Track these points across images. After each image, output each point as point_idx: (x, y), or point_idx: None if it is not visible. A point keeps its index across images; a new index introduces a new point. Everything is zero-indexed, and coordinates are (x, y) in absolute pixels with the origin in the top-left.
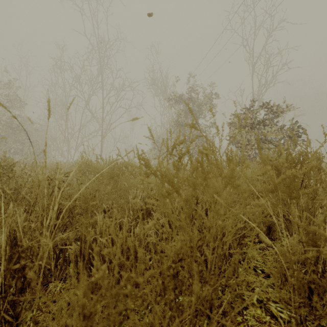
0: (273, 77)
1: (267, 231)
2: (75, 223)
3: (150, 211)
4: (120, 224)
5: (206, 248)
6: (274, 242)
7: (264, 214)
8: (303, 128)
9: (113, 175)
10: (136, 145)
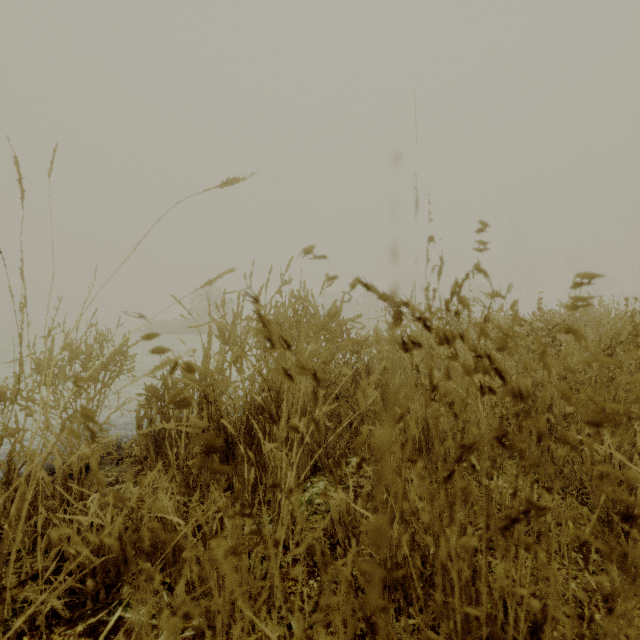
0: None
1: None
2: None
3: None
4: None
5: None
6: None
7: None
8: None
9: None
10: None
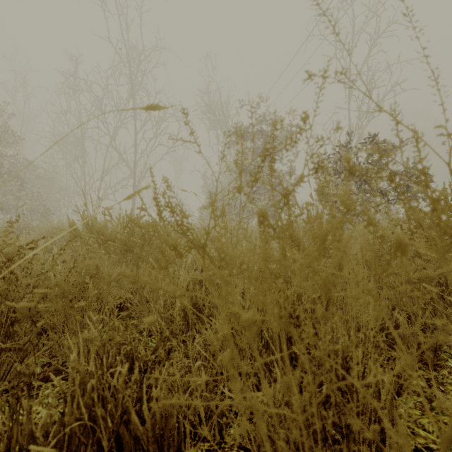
0: (379, 103)
1: (418, 349)
2: (42, 345)
3: (200, 310)
4: (131, 353)
5: (331, 429)
6: (436, 374)
7: (407, 316)
8: (428, 173)
9: (131, 245)
10: (150, 168)
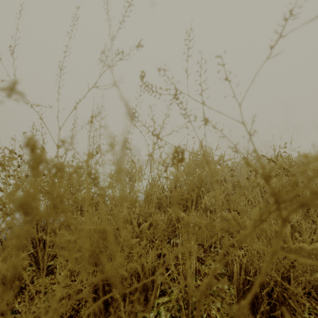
0: None
1: None
2: None
3: None
4: None
5: None
6: None
7: None
8: None
9: None
10: None
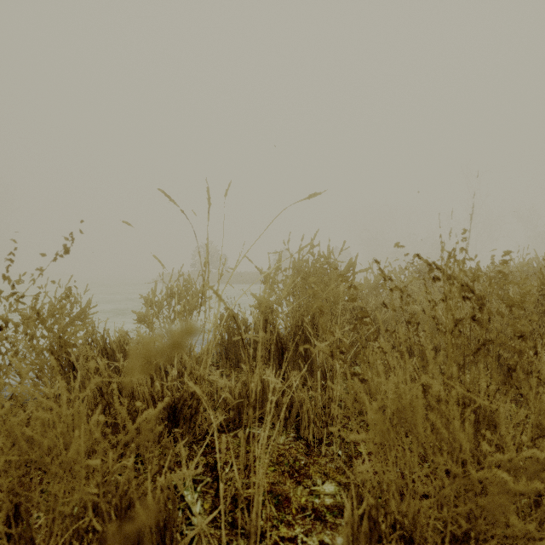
0: None
1: None
2: None
3: None
4: None
5: None
6: None
7: None
8: None
9: None
10: None
